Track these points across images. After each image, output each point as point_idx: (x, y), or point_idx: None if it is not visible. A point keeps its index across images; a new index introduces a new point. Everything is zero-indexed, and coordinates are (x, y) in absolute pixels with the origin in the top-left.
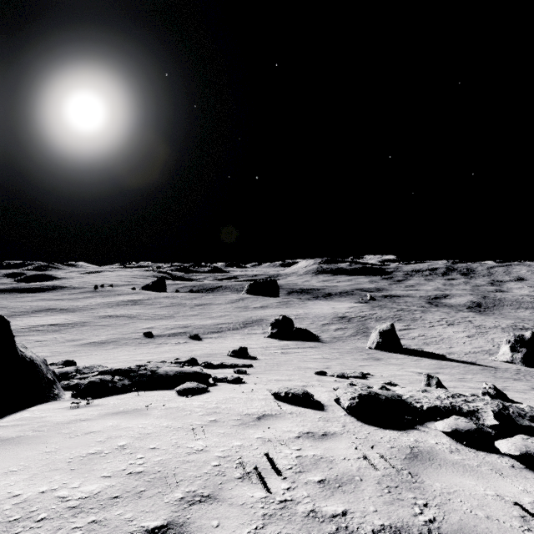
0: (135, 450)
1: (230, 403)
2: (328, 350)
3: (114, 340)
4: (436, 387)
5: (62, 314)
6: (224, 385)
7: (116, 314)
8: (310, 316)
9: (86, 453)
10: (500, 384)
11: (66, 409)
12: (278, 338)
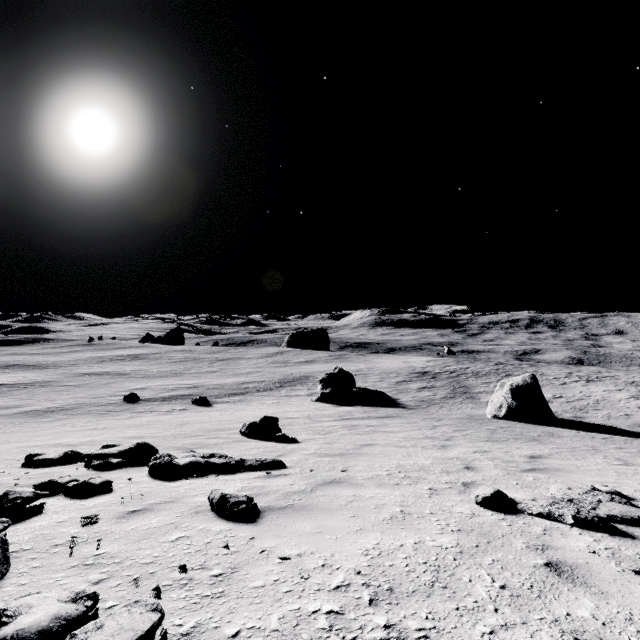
0: None
1: None
2: (424, 422)
3: (73, 406)
4: None
5: (26, 371)
6: None
7: (102, 371)
8: (376, 372)
9: None
10: None
11: None
12: (332, 402)
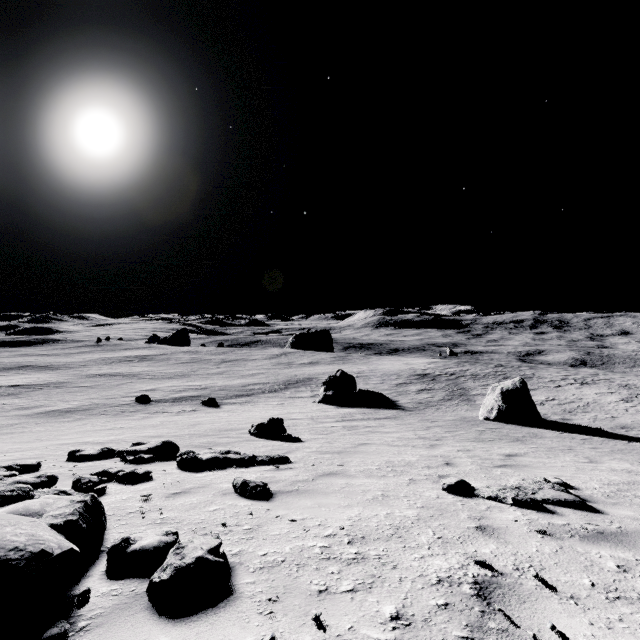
0: None
1: None
2: (419, 423)
3: (89, 407)
4: None
5: (39, 372)
6: (103, 631)
7: (112, 372)
8: (378, 374)
9: None
10: None
11: None
12: (334, 403)
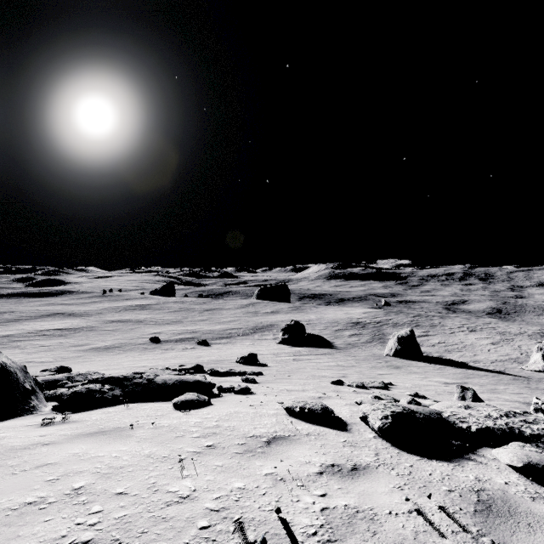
0: (93, 496)
1: (234, 420)
2: (343, 357)
3: (120, 345)
4: (472, 400)
5: (70, 318)
6: (230, 395)
7: (123, 318)
8: (323, 322)
9: (20, 503)
10: (538, 396)
11: (35, 426)
12: (289, 344)
